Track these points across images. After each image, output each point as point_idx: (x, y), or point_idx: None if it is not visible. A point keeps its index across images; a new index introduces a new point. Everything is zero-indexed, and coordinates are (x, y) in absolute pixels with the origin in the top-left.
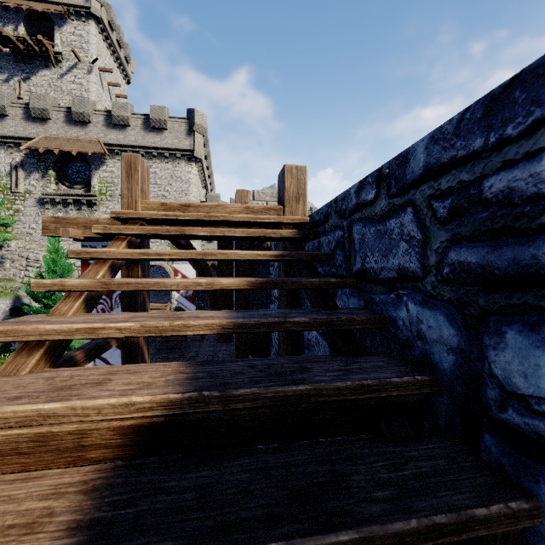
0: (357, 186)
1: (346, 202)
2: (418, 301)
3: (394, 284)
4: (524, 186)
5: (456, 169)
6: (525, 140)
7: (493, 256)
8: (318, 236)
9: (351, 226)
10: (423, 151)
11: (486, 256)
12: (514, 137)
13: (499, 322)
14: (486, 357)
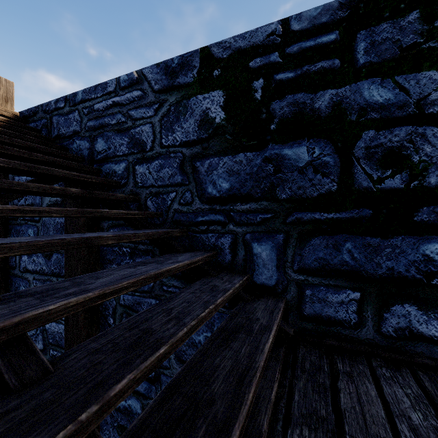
0: (55, 100)
1: (49, 106)
2: (80, 139)
3: (72, 136)
4: (101, 108)
5: (89, 101)
6: (101, 98)
7: (96, 123)
8: (29, 122)
9: (52, 117)
10: (81, 94)
11: (95, 123)
12: (99, 97)
13: (97, 137)
14: (95, 147)
